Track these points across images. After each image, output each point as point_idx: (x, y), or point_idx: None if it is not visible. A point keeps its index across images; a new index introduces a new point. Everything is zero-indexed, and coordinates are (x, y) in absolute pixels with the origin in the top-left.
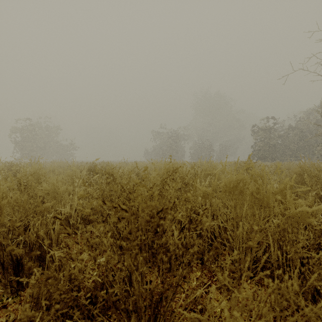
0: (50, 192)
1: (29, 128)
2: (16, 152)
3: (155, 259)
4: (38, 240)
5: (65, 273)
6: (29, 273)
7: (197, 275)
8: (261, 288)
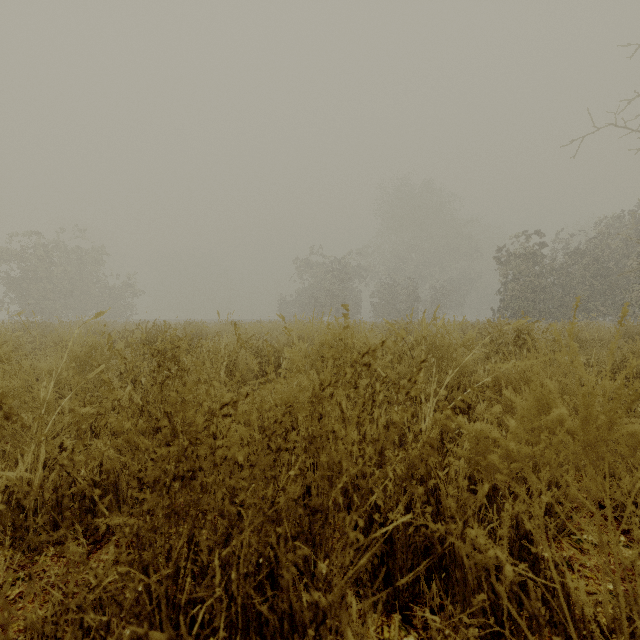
0: None
1: (37, 251)
2: (10, 302)
3: None
4: None
5: None
6: None
7: None
8: None
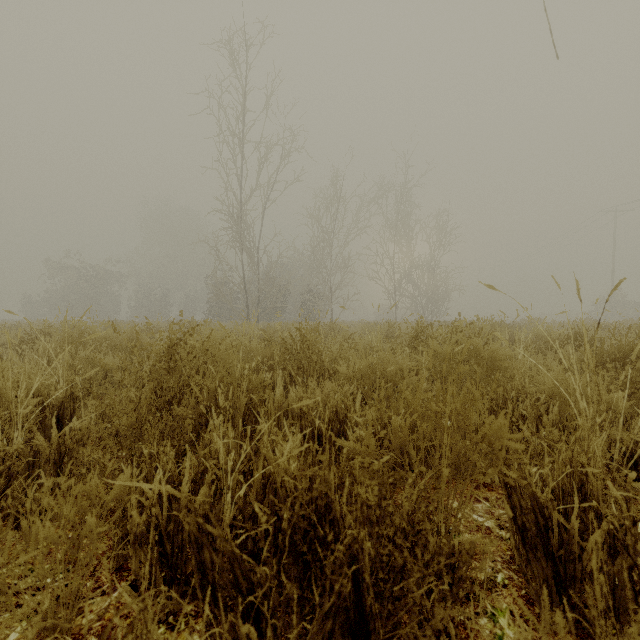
0: None
1: None
2: None
3: None
4: None
5: None
6: None
7: None
8: None
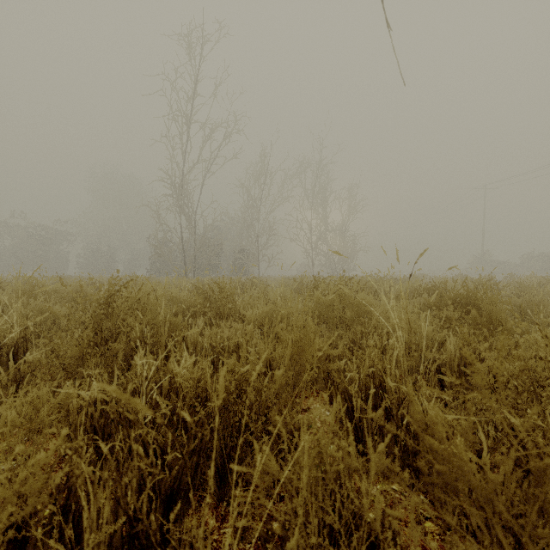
0: None
1: None
2: None
3: None
4: None
5: None
6: None
7: None
8: None
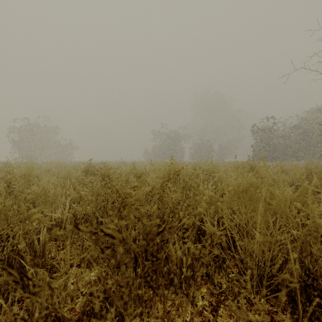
0: (40, 196)
1: (27, 127)
2: (14, 152)
3: (154, 273)
4: (19, 254)
5: (29, 319)
6: (8, 292)
7: (203, 292)
8: (277, 310)
